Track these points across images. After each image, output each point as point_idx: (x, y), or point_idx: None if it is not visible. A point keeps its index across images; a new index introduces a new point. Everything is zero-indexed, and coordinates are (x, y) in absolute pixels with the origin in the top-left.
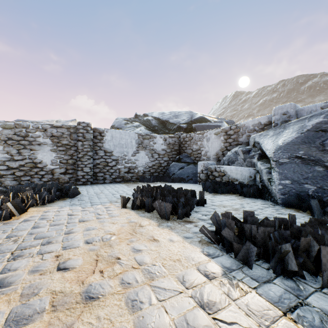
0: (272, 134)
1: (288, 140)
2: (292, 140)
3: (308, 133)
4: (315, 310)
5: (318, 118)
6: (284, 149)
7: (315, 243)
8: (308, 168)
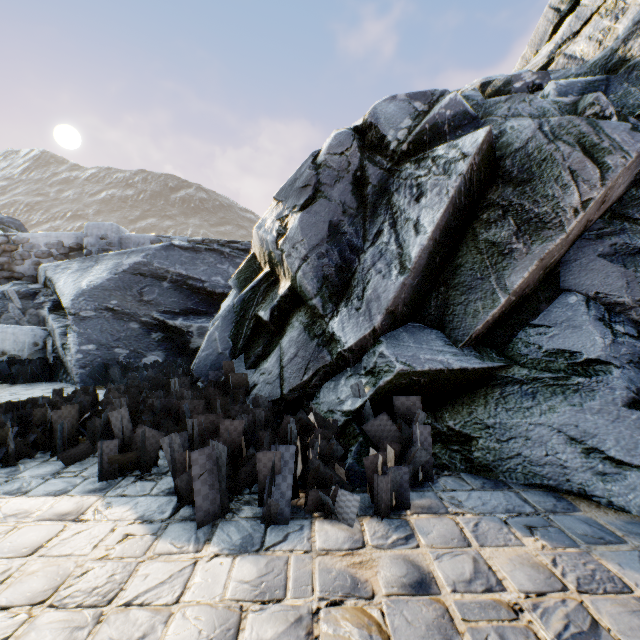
0: (78, 268)
1: (97, 281)
2: (103, 282)
3: (125, 275)
4: (24, 478)
5: (139, 256)
6: (90, 295)
7: (50, 411)
8: (122, 325)
